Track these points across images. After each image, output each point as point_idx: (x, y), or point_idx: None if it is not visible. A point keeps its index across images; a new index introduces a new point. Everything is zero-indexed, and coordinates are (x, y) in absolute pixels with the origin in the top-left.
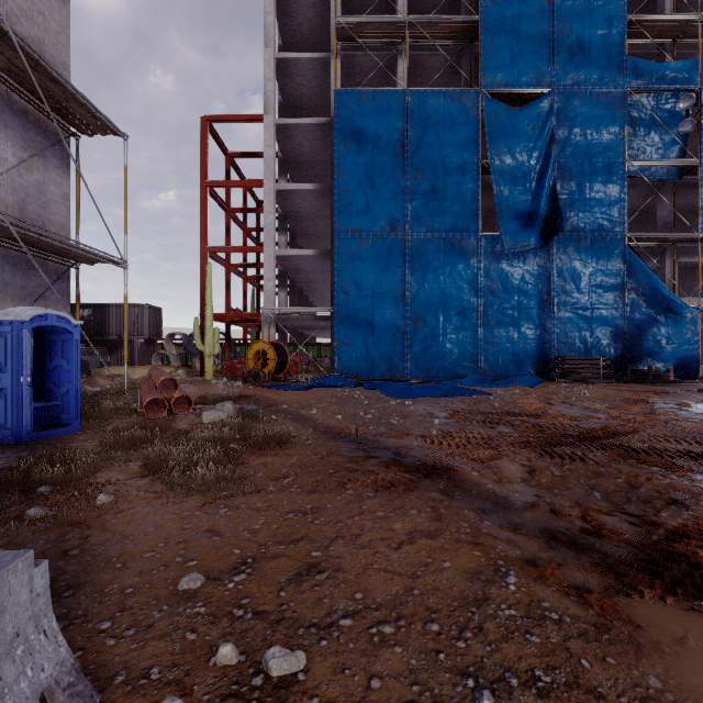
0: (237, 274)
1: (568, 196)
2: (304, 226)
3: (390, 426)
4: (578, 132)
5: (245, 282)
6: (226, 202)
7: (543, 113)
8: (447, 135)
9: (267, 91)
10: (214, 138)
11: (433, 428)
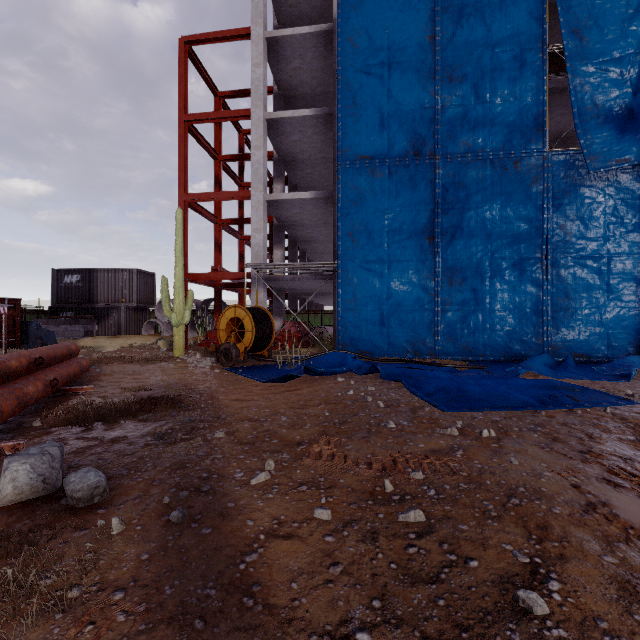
0: (231, 232)
1: None
2: (305, 176)
3: None
4: None
5: (241, 243)
6: (216, 149)
7: None
8: (497, 14)
9: None
10: (198, 71)
11: None
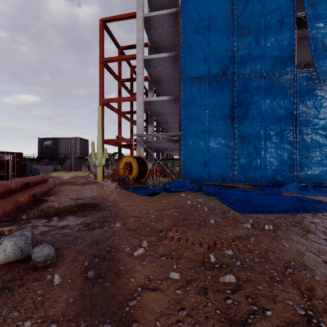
0: (126, 118)
1: None
2: (164, 89)
3: None
4: None
5: (131, 124)
6: (118, 76)
7: None
8: None
9: None
10: (110, 36)
11: None
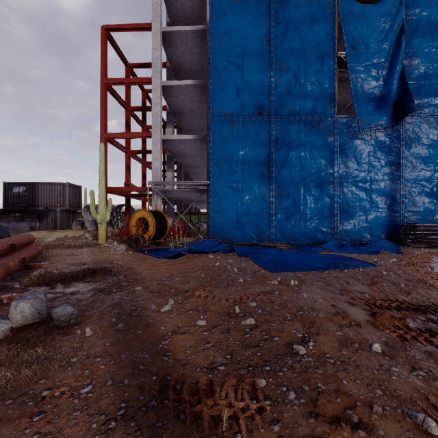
0: (137, 159)
1: (415, 81)
2: (188, 123)
3: (302, 378)
4: (424, 25)
5: (144, 167)
6: (126, 102)
7: (393, 8)
8: (307, 30)
9: (154, 3)
10: (114, 49)
11: (401, 391)
